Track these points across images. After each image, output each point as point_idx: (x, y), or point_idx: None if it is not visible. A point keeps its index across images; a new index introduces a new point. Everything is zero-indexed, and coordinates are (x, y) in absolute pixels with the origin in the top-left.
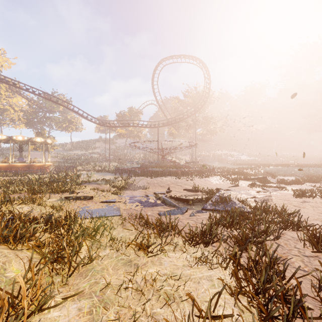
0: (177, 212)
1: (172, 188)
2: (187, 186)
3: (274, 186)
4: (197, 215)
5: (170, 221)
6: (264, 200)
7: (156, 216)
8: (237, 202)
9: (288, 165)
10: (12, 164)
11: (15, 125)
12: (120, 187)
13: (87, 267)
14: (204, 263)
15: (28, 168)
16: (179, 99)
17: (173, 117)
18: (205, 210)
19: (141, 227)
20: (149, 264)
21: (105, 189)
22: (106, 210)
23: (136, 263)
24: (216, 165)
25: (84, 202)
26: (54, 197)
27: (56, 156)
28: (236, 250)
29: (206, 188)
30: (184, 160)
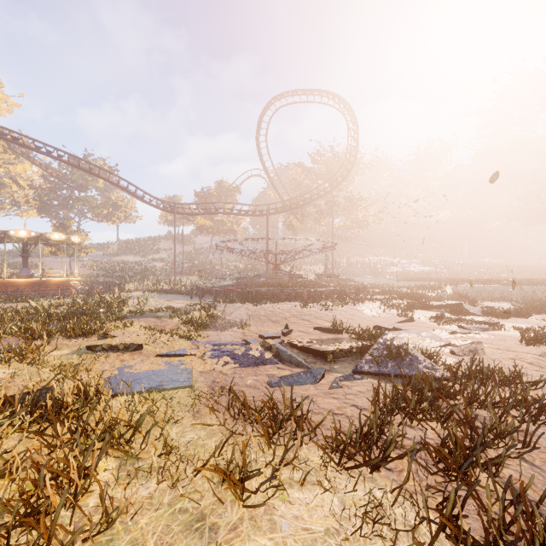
0: (304, 378)
1: (293, 326)
2: (320, 322)
3: (480, 322)
4: (346, 386)
5: (292, 405)
6: (470, 352)
7: (263, 388)
8: (421, 357)
9: (495, 282)
10: (8, 279)
11: (21, 211)
12: (197, 323)
13: (96, 539)
14: (374, 525)
15: (36, 287)
16: (304, 166)
17: (294, 197)
18: (359, 373)
19: (231, 417)
20: (245, 527)
21: (169, 328)
22: (166, 374)
23: (215, 524)
24: (368, 281)
25: (124, 356)
26: (67, 347)
27: (91, 266)
28: (442, 481)
29: (355, 326)
30: (312, 272)
